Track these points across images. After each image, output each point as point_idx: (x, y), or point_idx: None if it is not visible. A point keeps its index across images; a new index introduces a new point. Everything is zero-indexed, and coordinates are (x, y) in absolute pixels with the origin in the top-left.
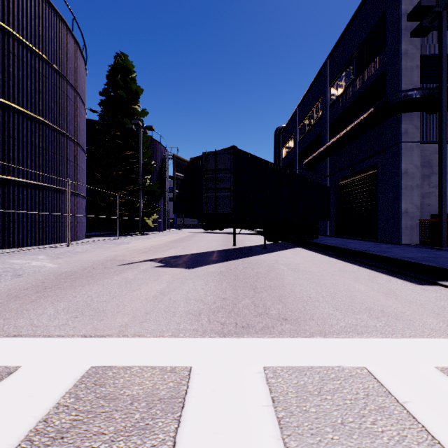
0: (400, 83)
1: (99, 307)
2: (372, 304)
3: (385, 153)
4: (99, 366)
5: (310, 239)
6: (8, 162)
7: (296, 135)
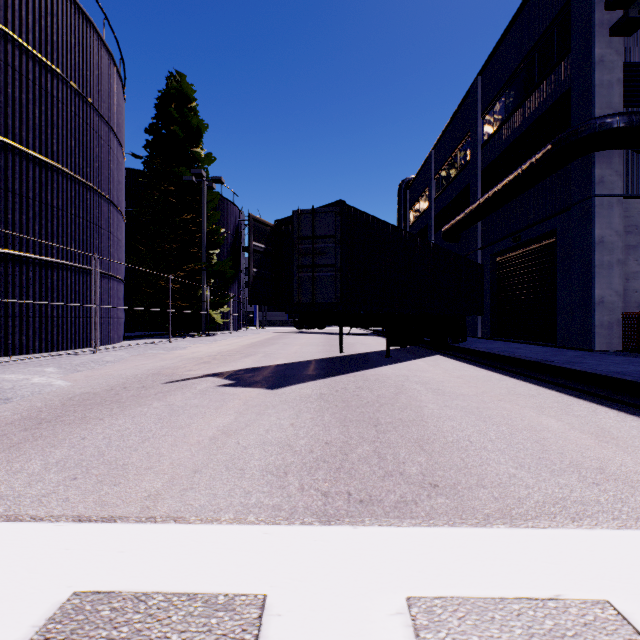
0: (593, 107)
1: (117, 459)
2: (579, 456)
3: (568, 213)
4: (88, 592)
5: (454, 342)
6: (5, 227)
7: (431, 190)
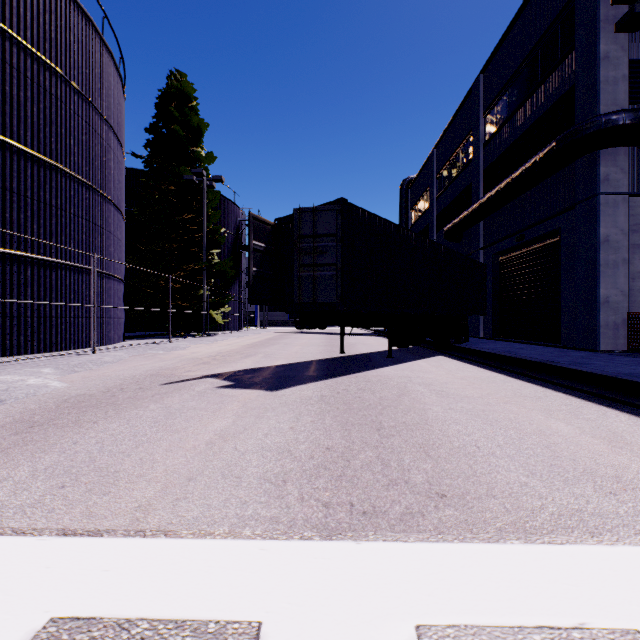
0: (598, 104)
1: (108, 465)
2: (592, 463)
3: (572, 212)
4: (66, 618)
5: (457, 342)
6: (2, 226)
7: (432, 189)
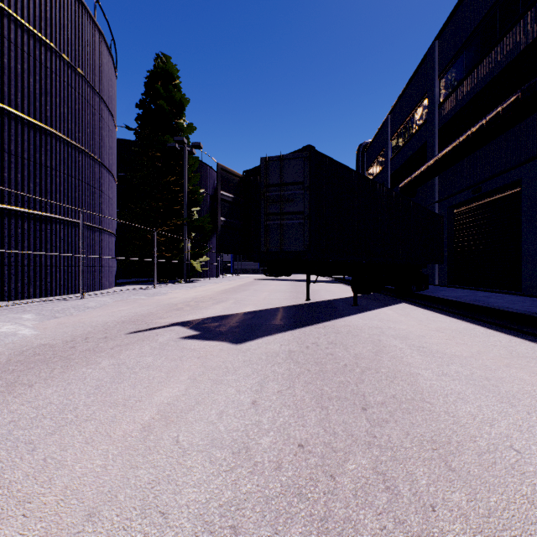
0: None
1: None
2: None
3: (535, 162)
4: None
5: (418, 290)
6: (1, 184)
7: (387, 151)
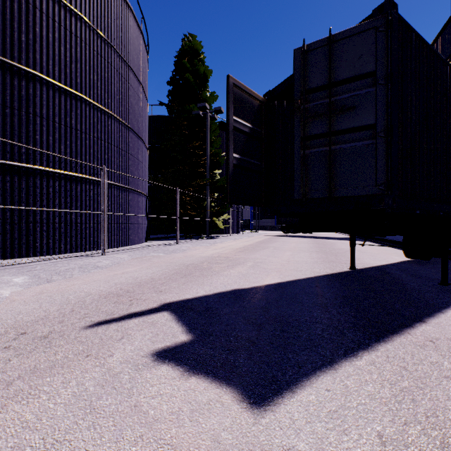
0: None
1: None
2: None
3: None
4: None
5: None
6: (33, 146)
7: None
